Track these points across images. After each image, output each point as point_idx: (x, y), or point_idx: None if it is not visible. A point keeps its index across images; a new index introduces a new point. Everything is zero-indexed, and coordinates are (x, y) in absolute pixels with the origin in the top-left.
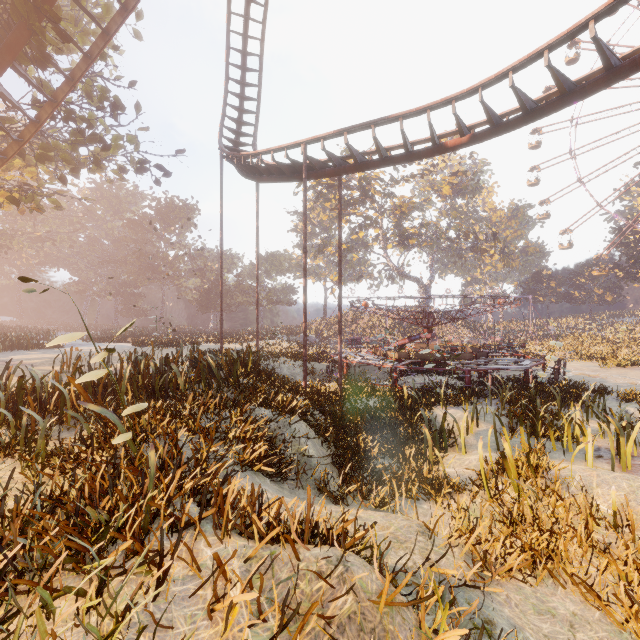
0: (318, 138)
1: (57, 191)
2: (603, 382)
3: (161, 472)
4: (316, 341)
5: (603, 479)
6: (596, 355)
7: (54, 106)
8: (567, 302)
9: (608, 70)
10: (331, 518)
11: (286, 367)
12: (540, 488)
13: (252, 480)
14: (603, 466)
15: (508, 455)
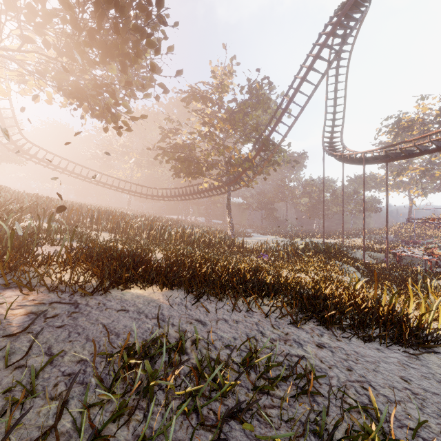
0: (370, 151)
1: None
2: None
3: None
4: (393, 240)
5: None
6: None
7: (268, 161)
8: None
9: None
10: None
11: (359, 254)
12: (438, 296)
13: None
14: None
15: (428, 285)
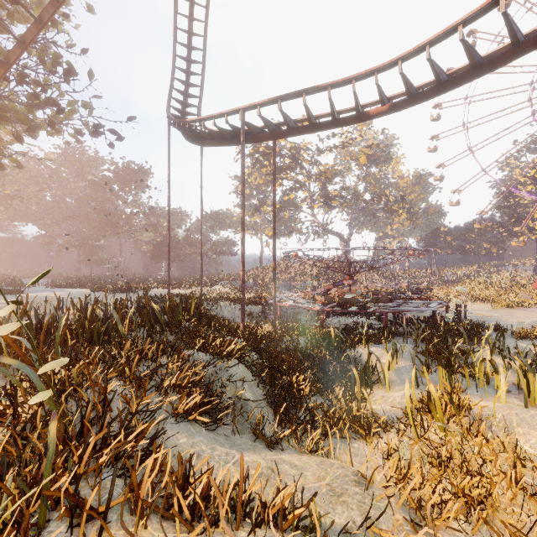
0: (255, 105)
1: (18, 152)
2: (497, 321)
3: (81, 434)
4: (253, 286)
5: (522, 418)
6: (487, 298)
7: (6, 67)
8: (460, 254)
9: (514, 44)
10: (266, 469)
11: (227, 310)
12: (465, 429)
13: (186, 431)
14: (513, 401)
15: (434, 397)
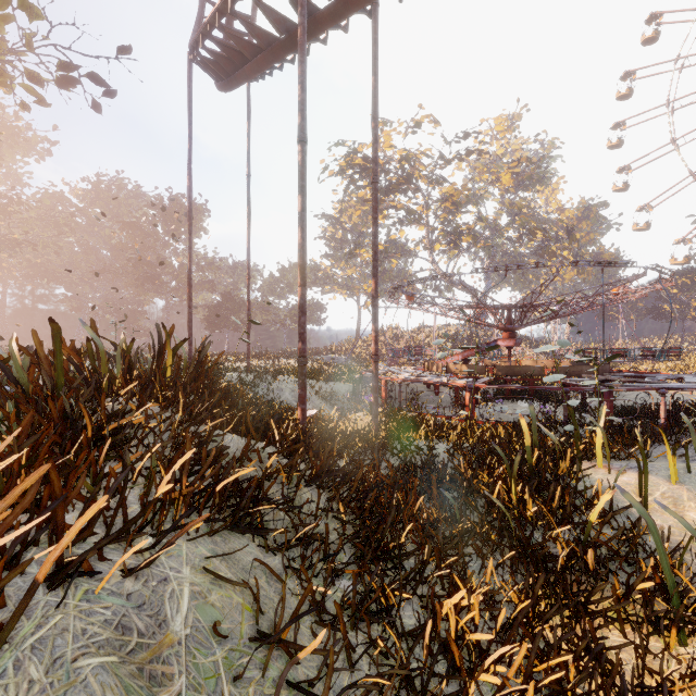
0: None
1: None
2: None
3: None
4: (346, 363)
5: None
6: None
7: None
8: (654, 318)
9: None
10: None
11: (289, 388)
12: None
13: None
14: None
15: None
